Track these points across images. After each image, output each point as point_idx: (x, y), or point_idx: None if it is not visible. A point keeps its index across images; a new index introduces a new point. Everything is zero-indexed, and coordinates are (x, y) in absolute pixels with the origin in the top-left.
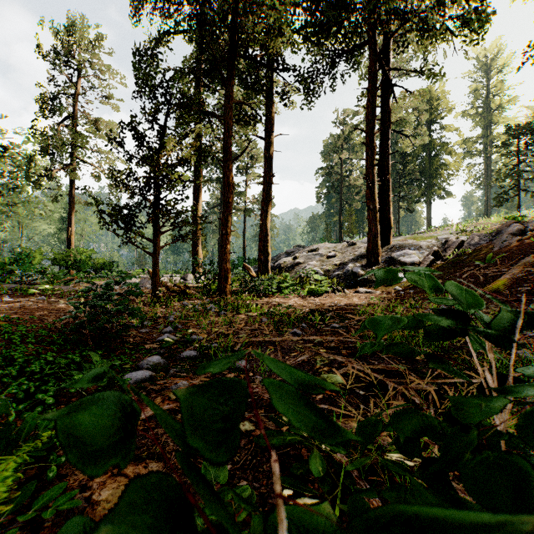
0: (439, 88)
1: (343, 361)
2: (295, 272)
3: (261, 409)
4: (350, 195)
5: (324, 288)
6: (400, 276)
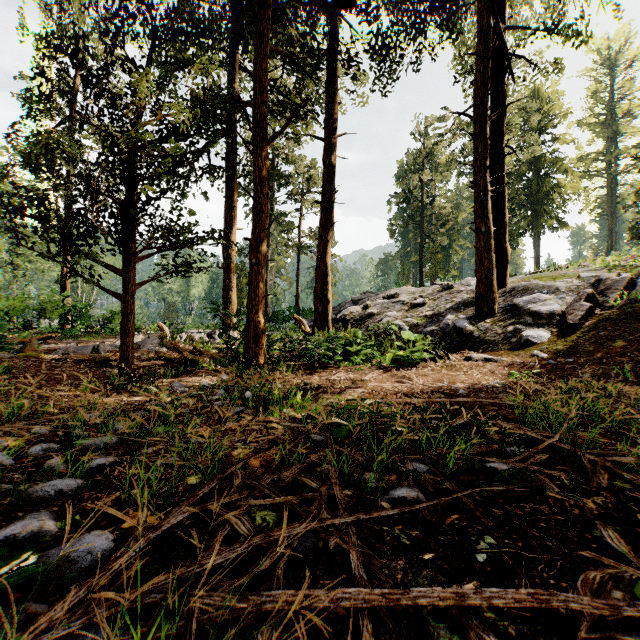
0: (550, 86)
1: None
2: (367, 327)
3: None
4: (433, 229)
5: (419, 353)
6: (536, 334)
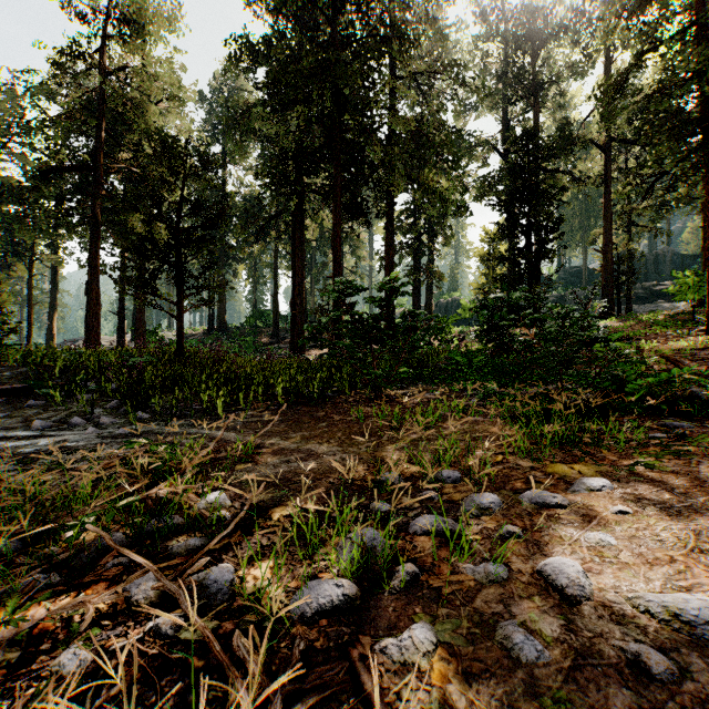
0: None
1: None
2: None
3: None
4: None
5: None
6: None
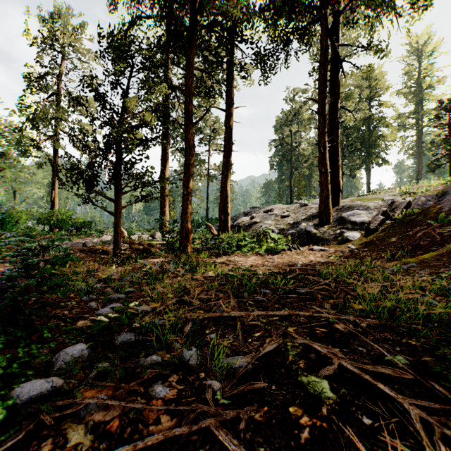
0: (377, 69)
1: (324, 353)
2: (252, 230)
3: None
4: (299, 163)
5: (281, 246)
6: (352, 235)
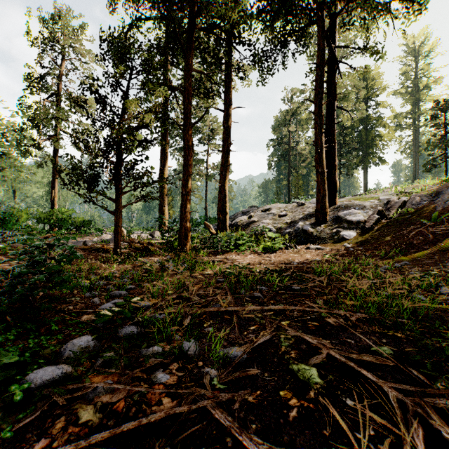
0: (374, 69)
1: (314, 344)
2: (250, 229)
3: (208, 446)
4: (297, 163)
5: (278, 245)
6: (348, 233)
